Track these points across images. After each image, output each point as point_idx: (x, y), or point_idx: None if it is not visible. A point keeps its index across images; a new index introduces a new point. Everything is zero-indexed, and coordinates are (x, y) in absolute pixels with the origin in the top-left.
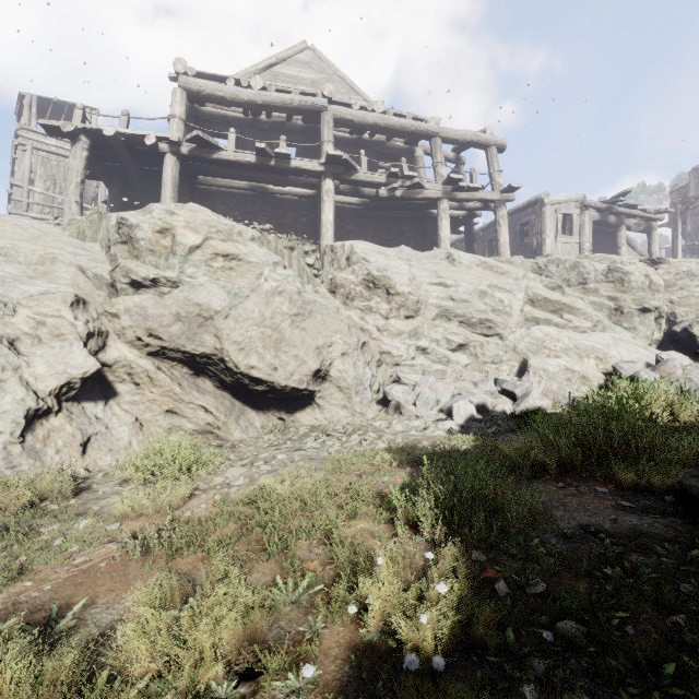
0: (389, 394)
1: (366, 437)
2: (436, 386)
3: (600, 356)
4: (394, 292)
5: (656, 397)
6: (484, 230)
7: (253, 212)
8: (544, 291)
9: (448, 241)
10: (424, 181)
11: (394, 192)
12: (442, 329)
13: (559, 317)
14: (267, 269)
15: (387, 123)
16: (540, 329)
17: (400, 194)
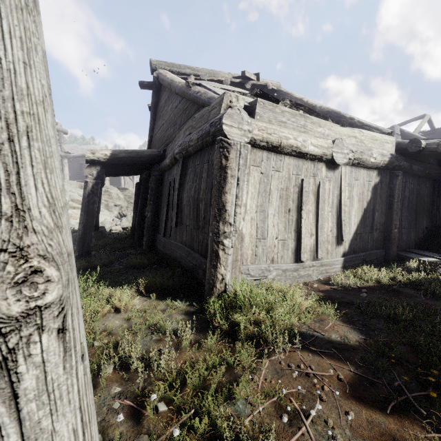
0: None
1: None
2: None
3: None
4: None
5: None
6: None
7: None
8: (77, 197)
9: None
10: None
11: None
12: None
13: None
14: None
15: None
16: (71, 210)
17: None
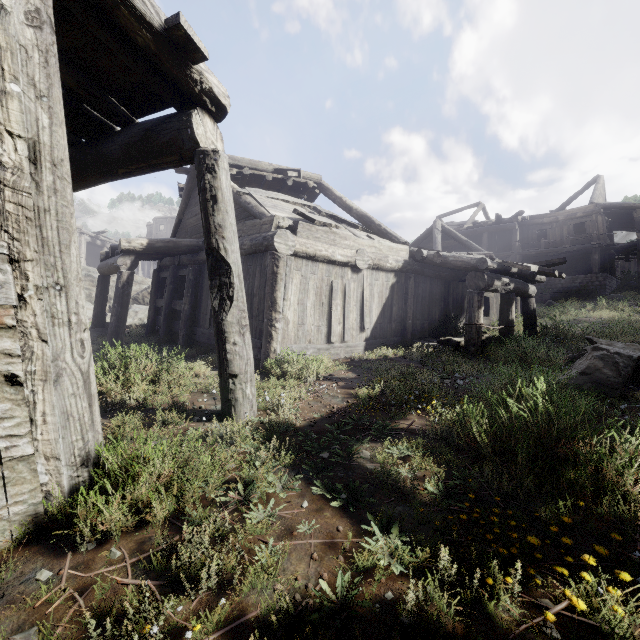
0: None
1: None
2: None
3: None
4: None
5: None
6: None
7: None
8: None
9: None
10: None
11: None
12: None
13: None
14: None
15: None
16: None
17: None
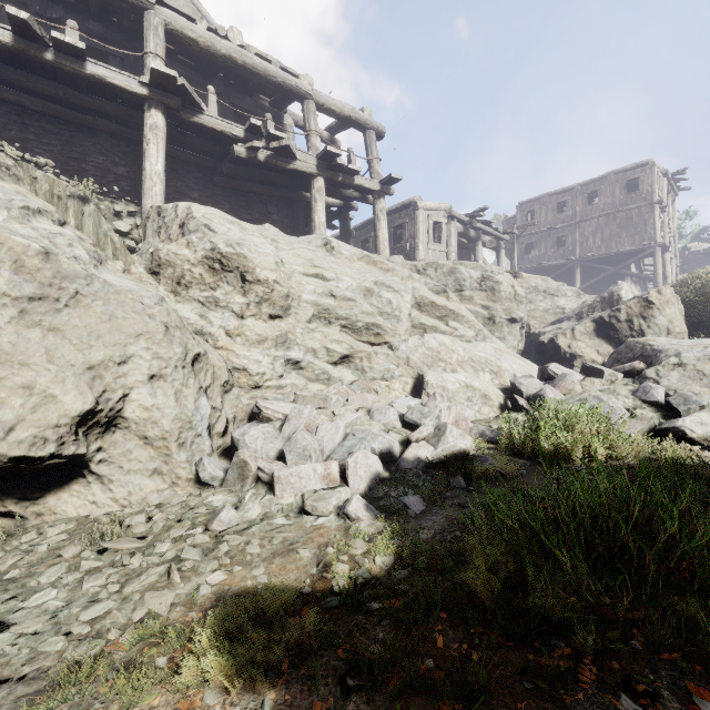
0: (240, 443)
1: (184, 553)
2: (316, 421)
3: (494, 369)
4: (253, 278)
5: (589, 426)
6: (357, 230)
7: (24, 141)
8: (431, 294)
9: (324, 229)
10: (295, 149)
11: (256, 154)
12: (321, 335)
13: (445, 324)
14: (0, 213)
15: (246, 61)
16: (434, 337)
17: (264, 158)
